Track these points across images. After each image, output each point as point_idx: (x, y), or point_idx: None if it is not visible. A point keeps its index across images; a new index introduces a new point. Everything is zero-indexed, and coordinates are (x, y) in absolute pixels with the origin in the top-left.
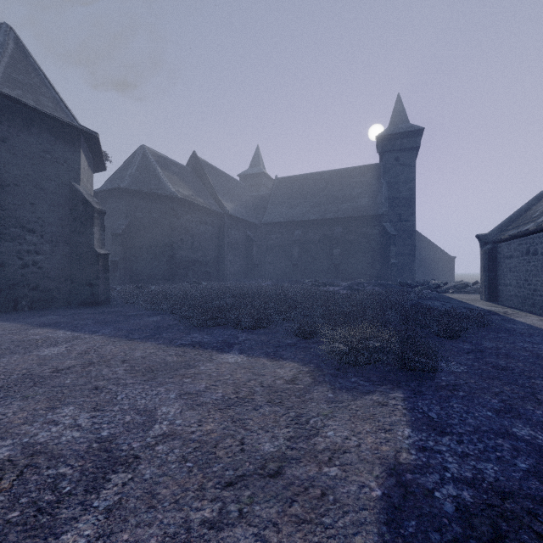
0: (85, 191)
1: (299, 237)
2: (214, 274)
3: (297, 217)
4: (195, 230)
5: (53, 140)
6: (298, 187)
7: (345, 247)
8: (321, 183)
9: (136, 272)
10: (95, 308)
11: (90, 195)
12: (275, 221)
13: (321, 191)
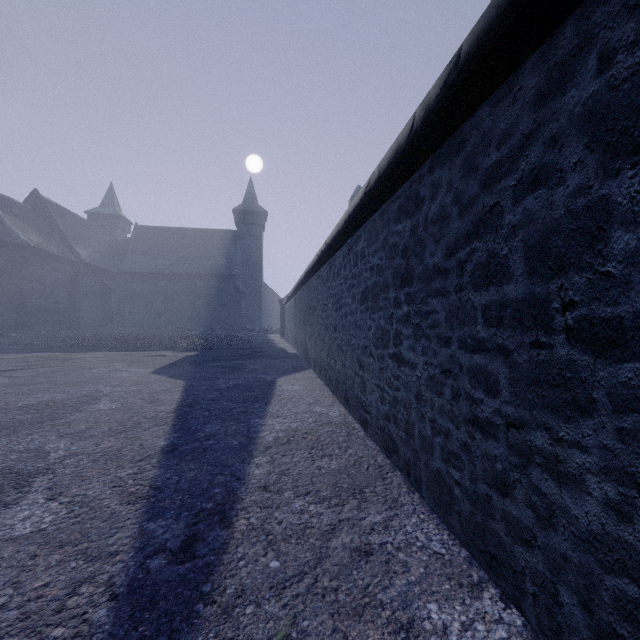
0: None
1: (162, 288)
2: (66, 323)
3: (160, 269)
4: (47, 278)
5: None
6: (161, 240)
7: (206, 299)
8: (184, 239)
9: None
10: None
11: None
12: (136, 270)
13: (184, 247)
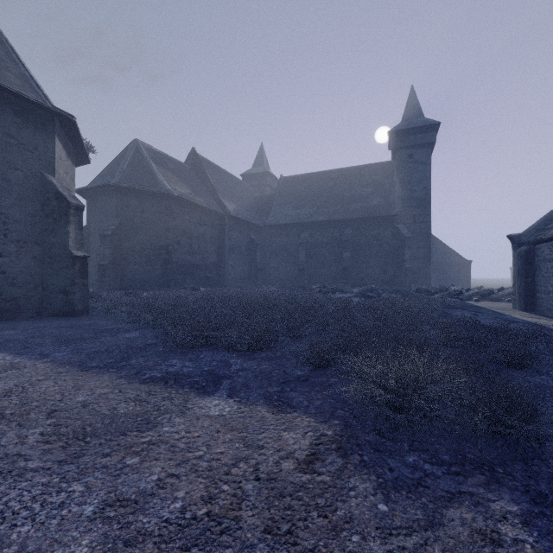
0: (59, 183)
1: (305, 239)
2: (214, 279)
3: (303, 218)
4: (193, 231)
5: (20, 123)
6: (304, 187)
7: (355, 250)
8: (329, 182)
9: (127, 278)
10: (68, 320)
11: (66, 188)
12: (280, 222)
13: (329, 191)
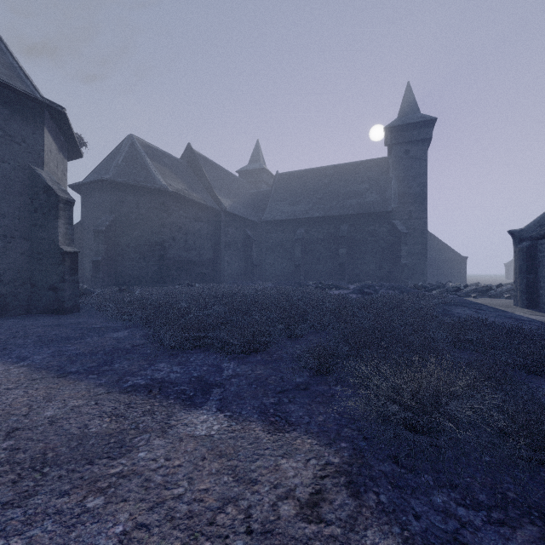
0: (49, 177)
1: (301, 235)
2: (210, 275)
3: (299, 215)
4: (189, 227)
5: (7, 114)
6: (300, 183)
7: (351, 246)
8: (325, 179)
9: (122, 274)
10: (57, 318)
11: (55, 182)
12: (276, 218)
13: (325, 187)
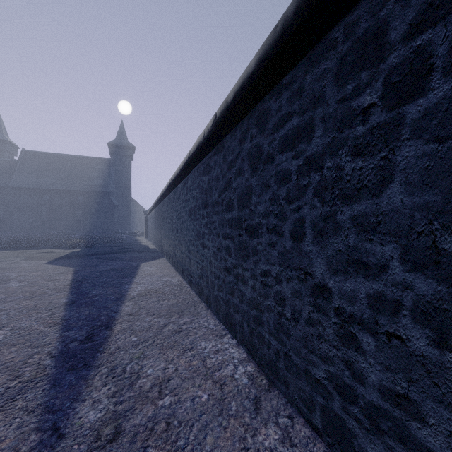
0: None
1: (47, 201)
2: None
3: (46, 186)
4: None
5: None
6: (46, 162)
7: (86, 210)
8: (67, 163)
9: None
10: None
11: None
12: (23, 186)
13: (67, 169)
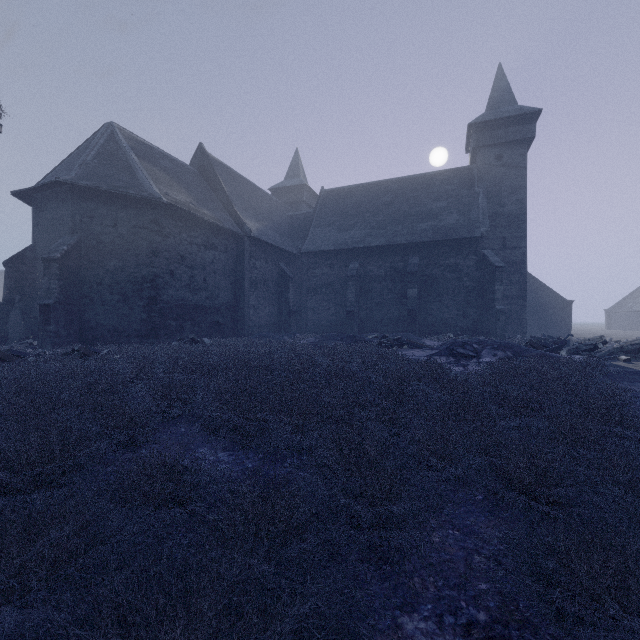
0: None
1: (355, 271)
2: (228, 326)
3: (352, 243)
4: (196, 257)
5: None
6: (353, 202)
7: (424, 286)
8: (386, 195)
9: (90, 324)
10: None
11: None
12: (320, 248)
13: (386, 206)
